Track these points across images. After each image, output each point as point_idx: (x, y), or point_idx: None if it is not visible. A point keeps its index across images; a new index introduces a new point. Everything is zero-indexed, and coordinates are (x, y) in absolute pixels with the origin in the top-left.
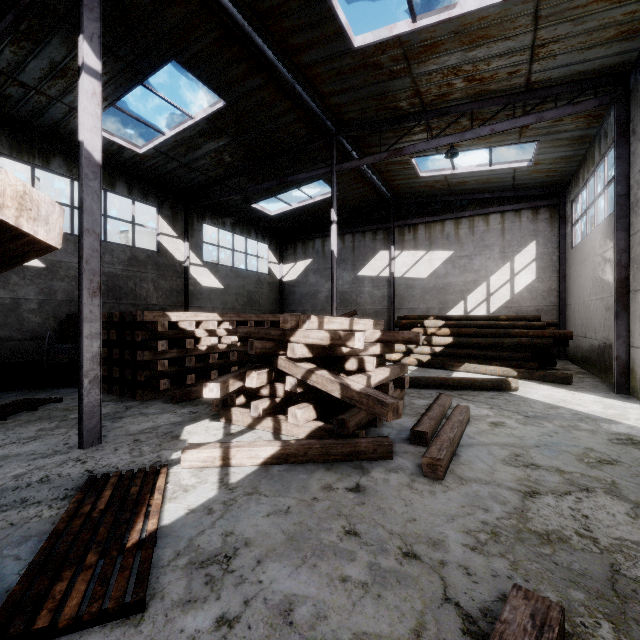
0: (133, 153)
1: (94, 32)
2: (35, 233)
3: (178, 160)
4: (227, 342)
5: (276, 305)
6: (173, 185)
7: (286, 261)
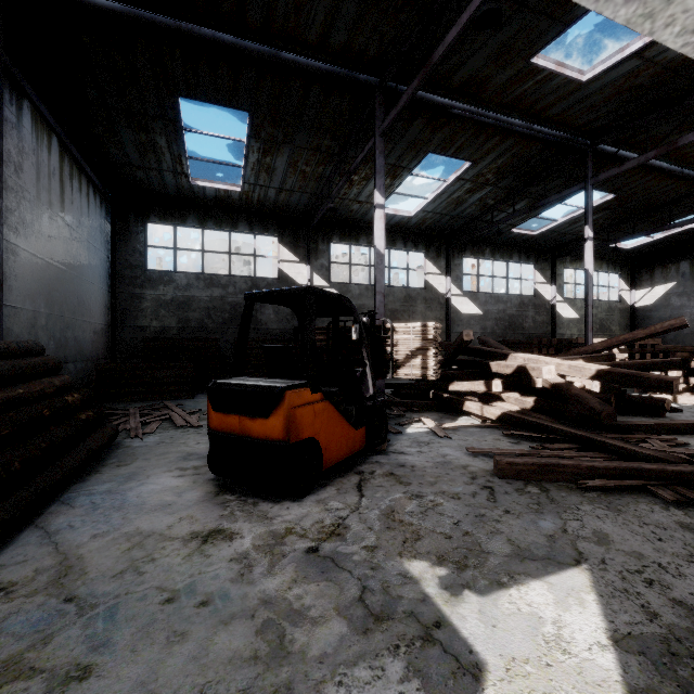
0: (529, 235)
1: (590, 221)
2: (688, 325)
3: (559, 232)
4: (620, 358)
5: (627, 330)
6: (545, 246)
7: (639, 287)
